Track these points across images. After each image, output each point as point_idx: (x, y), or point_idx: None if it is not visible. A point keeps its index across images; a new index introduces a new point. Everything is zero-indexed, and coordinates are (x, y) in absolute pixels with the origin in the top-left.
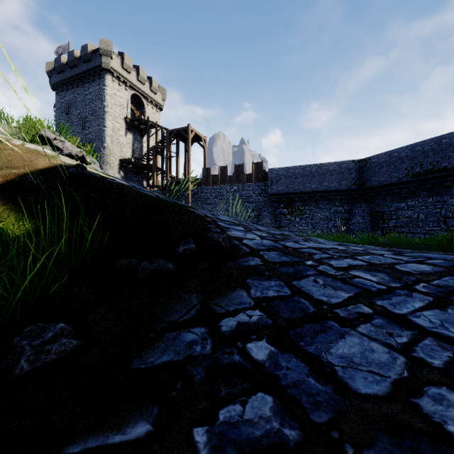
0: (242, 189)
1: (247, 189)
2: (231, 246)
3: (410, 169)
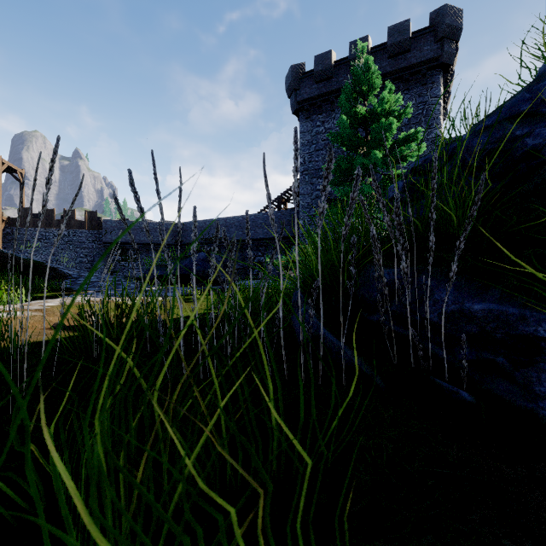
0: (73, 234)
1: (80, 236)
2: (64, 274)
3: (203, 235)
